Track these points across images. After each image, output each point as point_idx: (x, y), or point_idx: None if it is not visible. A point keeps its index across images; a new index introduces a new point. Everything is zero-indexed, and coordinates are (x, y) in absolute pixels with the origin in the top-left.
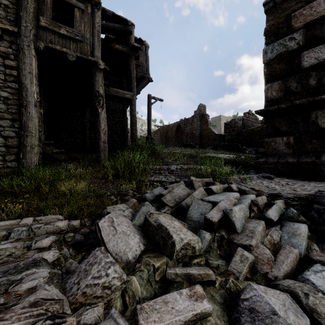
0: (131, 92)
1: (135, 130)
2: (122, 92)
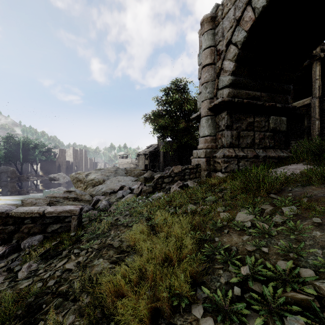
0: (310, 97)
1: (312, 130)
2: (301, 101)
